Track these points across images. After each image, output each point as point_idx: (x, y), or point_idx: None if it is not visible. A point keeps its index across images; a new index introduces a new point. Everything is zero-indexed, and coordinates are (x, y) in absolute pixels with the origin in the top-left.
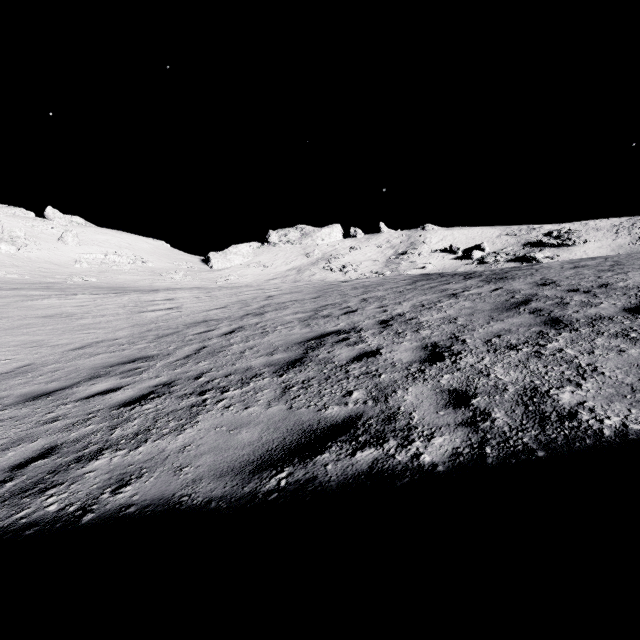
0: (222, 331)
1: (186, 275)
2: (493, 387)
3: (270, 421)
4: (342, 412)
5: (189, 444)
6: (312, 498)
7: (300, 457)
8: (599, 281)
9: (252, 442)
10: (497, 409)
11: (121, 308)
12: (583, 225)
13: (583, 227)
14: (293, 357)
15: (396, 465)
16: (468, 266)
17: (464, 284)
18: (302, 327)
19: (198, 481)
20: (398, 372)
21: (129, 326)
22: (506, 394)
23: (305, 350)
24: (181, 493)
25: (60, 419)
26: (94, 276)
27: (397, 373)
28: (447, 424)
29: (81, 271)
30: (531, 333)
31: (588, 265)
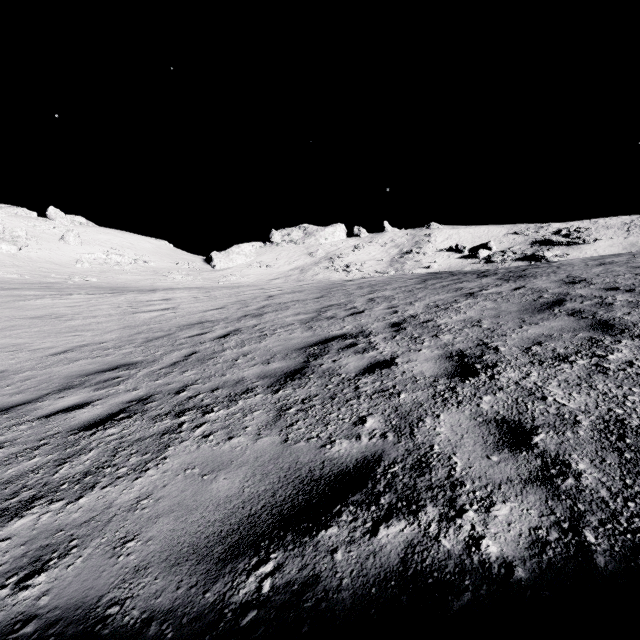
0: (216, 334)
1: (188, 275)
2: (557, 417)
3: (257, 461)
4: (354, 450)
5: (146, 496)
6: (311, 629)
7: (295, 532)
8: (639, 278)
9: (230, 497)
10: (576, 455)
11: (115, 309)
12: (592, 223)
13: (593, 225)
14: (292, 367)
15: (444, 560)
16: (475, 265)
17: (480, 283)
18: (304, 330)
19: (141, 571)
20: (422, 390)
21: (119, 328)
22: (580, 429)
23: (306, 358)
24: (111, 597)
25: (5, 446)
26: (95, 276)
27: (421, 392)
28: (508, 479)
29: (82, 271)
30: (580, 340)
31: (616, 262)
